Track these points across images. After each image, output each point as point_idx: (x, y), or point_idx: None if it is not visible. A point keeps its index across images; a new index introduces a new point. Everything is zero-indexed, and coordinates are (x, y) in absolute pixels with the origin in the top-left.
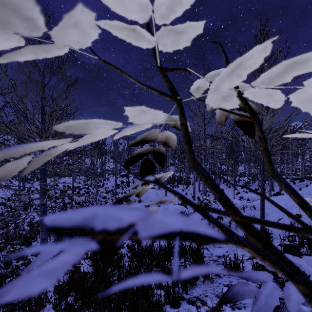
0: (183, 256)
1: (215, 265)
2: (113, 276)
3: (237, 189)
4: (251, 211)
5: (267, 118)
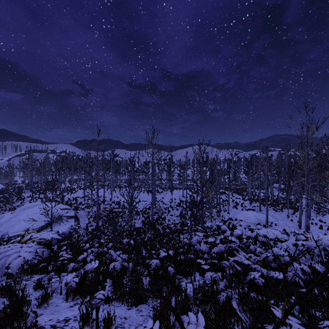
0: None
1: None
2: None
3: None
4: None
5: None
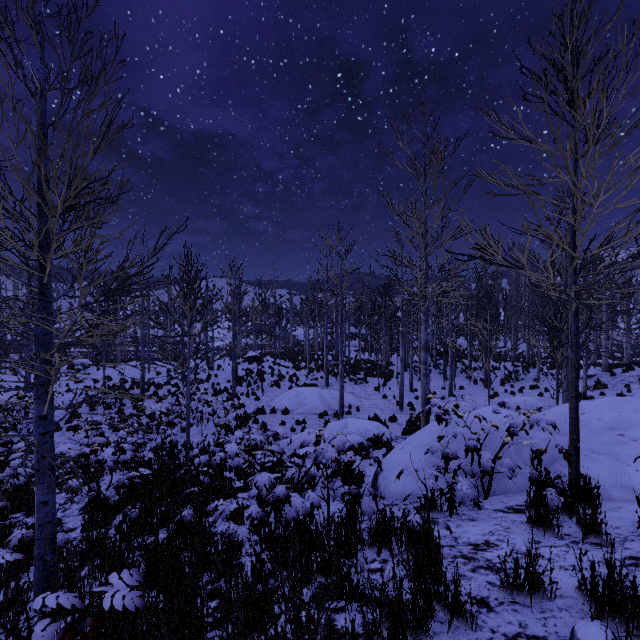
0: (386, 544)
1: (471, 571)
2: (214, 596)
3: (491, 387)
4: (539, 434)
5: (596, 204)
